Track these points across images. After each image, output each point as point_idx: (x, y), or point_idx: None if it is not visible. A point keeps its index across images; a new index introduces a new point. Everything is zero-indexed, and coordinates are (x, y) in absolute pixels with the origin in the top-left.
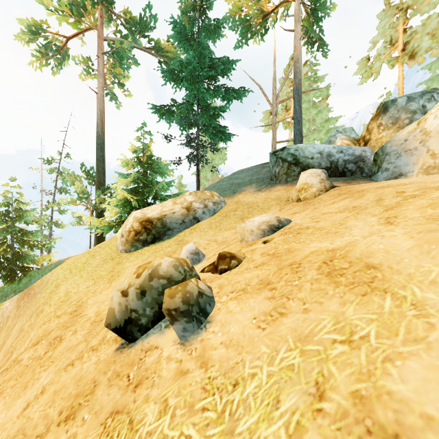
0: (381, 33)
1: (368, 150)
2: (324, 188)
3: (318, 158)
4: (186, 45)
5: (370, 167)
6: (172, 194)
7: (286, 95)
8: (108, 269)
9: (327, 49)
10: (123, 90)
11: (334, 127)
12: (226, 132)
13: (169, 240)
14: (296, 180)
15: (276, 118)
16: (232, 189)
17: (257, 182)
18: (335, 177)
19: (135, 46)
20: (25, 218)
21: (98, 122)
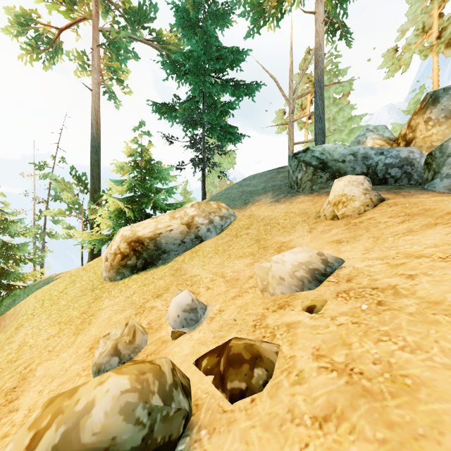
0: (411, 20)
1: (416, 151)
2: (371, 201)
3: (351, 162)
4: (190, 33)
5: (421, 172)
6: (176, 201)
7: (301, 92)
8: (82, 307)
9: (351, 37)
10: (123, 88)
11: (358, 127)
12: (235, 132)
13: (163, 266)
14: (324, 189)
15: (293, 116)
16: (243, 199)
17: (273, 190)
18: (373, 185)
19: (134, 37)
20: (8, 230)
21: (92, 122)
